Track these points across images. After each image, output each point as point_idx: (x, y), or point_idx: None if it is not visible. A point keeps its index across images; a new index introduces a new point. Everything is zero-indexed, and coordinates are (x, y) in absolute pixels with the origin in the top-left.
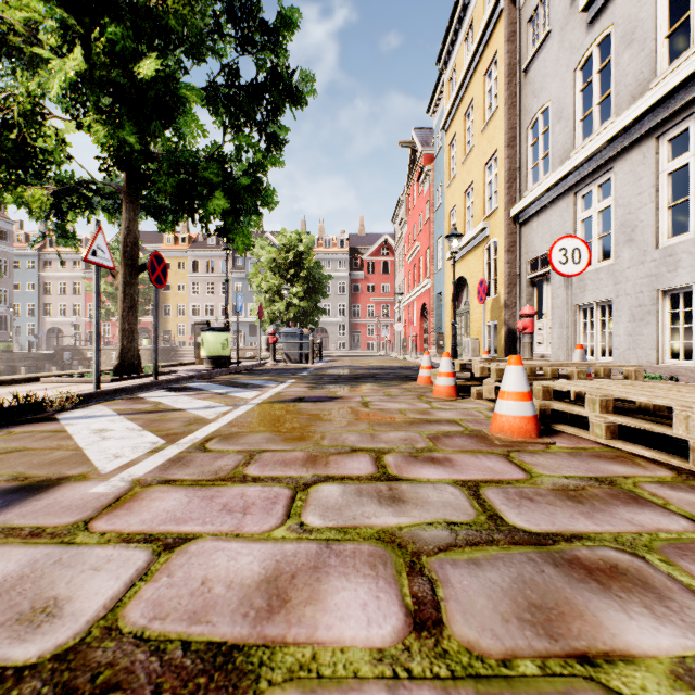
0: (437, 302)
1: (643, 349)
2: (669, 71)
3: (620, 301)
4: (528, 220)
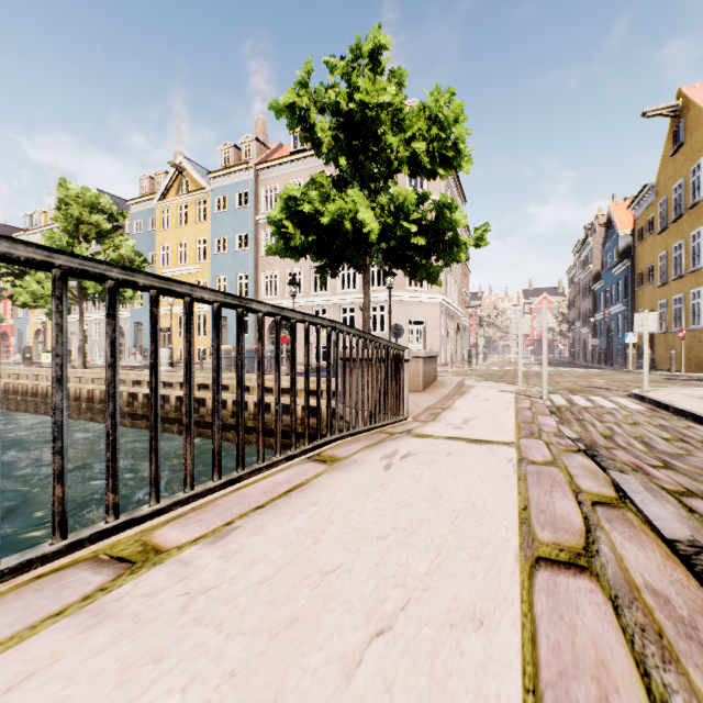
0: (19, 333)
1: (92, 357)
2: (95, 312)
3: (89, 348)
4: (70, 321)
